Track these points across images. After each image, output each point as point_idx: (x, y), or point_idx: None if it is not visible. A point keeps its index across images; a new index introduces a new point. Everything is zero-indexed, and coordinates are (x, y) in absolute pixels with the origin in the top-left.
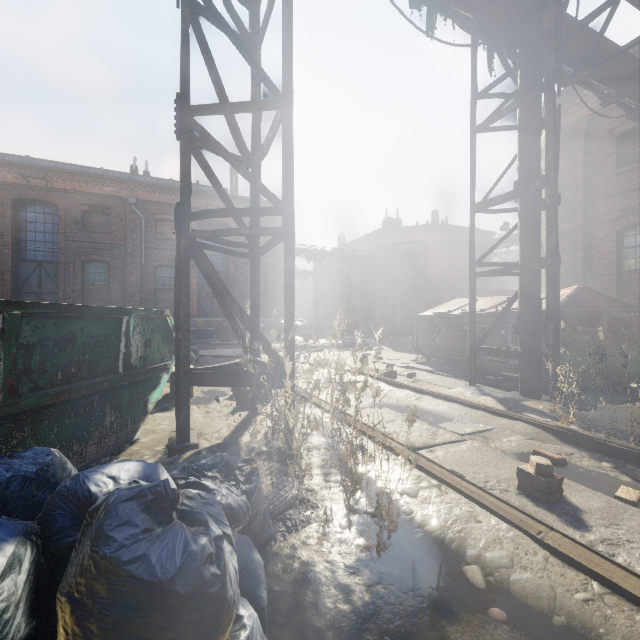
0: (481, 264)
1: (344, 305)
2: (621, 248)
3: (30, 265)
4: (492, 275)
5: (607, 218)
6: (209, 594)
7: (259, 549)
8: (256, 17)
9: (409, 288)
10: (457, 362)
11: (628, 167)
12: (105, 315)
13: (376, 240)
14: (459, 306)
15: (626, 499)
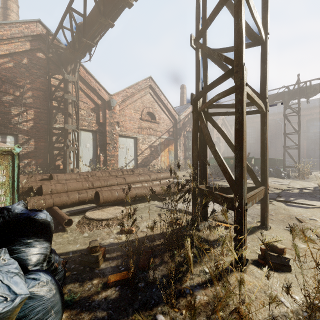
0: None
1: None
2: None
3: (248, 144)
4: None
5: None
6: (280, 170)
7: (288, 178)
8: (299, 109)
9: None
10: None
11: None
12: (274, 159)
13: None
14: None
15: None
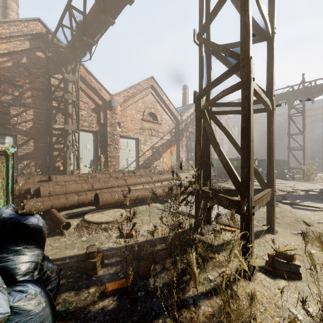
0: None
1: None
2: None
3: None
4: None
5: None
6: (284, 171)
7: (293, 180)
8: (304, 109)
9: None
10: None
11: None
12: (278, 160)
13: None
14: None
15: None
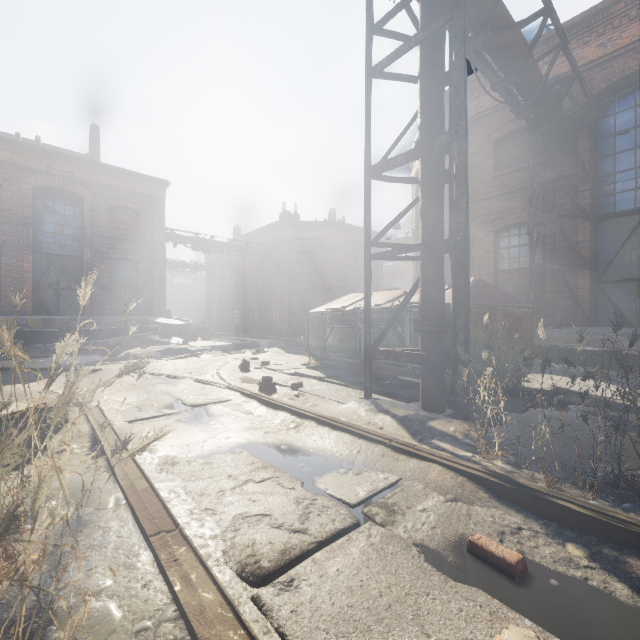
0: (378, 244)
1: (239, 303)
2: (497, 249)
3: None
4: (390, 259)
5: (486, 219)
6: None
7: None
8: None
9: (307, 286)
10: (351, 365)
11: (503, 171)
12: None
13: (273, 234)
14: (353, 301)
15: None
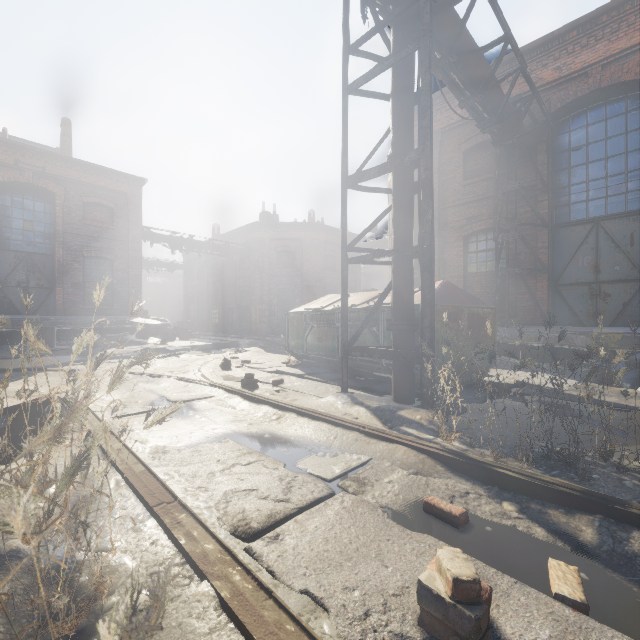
0: (354, 249)
1: (218, 303)
2: (467, 253)
3: None
4: (365, 263)
5: (456, 225)
6: None
7: None
8: None
9: (286, 286)
10: (330, 363)
11: (472, 180)
12: None
13: (252, 234)
14: (332, 302)
15: (573, 599)
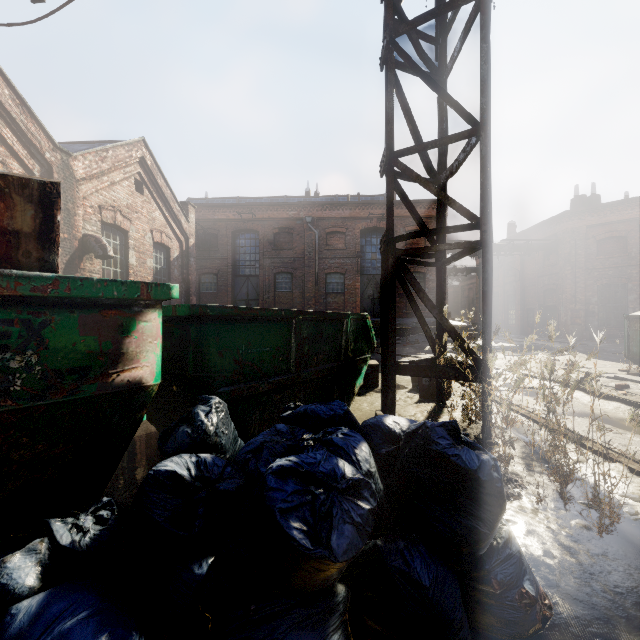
0: None
1: (515, 303)
2: None
3: (242, 279)
4: None
5: None
6: (496, 486)
7: None
8: (442, 49)
9: (612, 280)
10: None
11: None
12: (336, 318)
13: (560, 225)
14: None
15: None
